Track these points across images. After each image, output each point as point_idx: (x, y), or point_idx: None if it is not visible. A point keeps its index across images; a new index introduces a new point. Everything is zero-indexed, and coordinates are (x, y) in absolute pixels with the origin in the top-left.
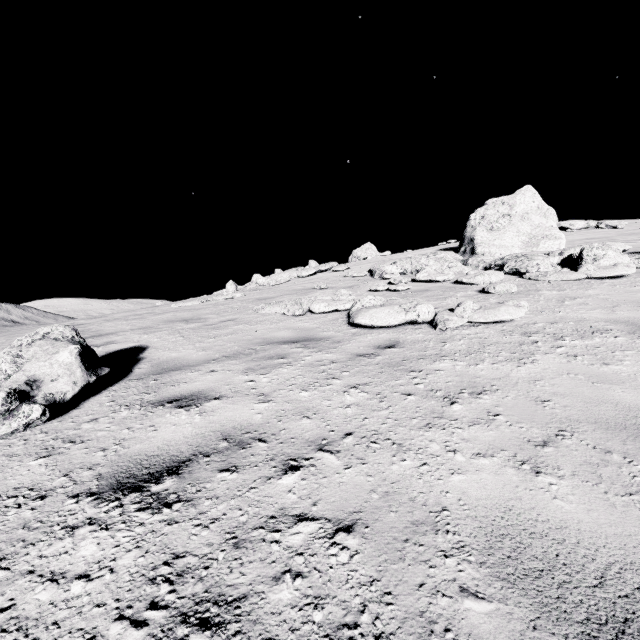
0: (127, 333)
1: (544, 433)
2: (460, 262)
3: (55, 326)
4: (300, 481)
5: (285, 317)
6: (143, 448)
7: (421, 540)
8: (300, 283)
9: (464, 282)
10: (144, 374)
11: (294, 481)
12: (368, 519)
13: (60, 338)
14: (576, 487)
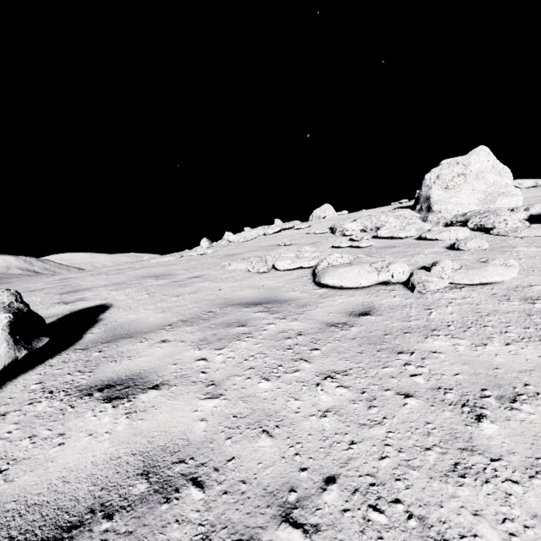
0: (100, 289)
1: None
2: (419, 219)
3: None
4: None
5: (250, 274)
6: (29, 484)
7: None
8: (266, 240)
9: (428, 238)
10: (92, 342)
11: None
12: None
13: None
14: None
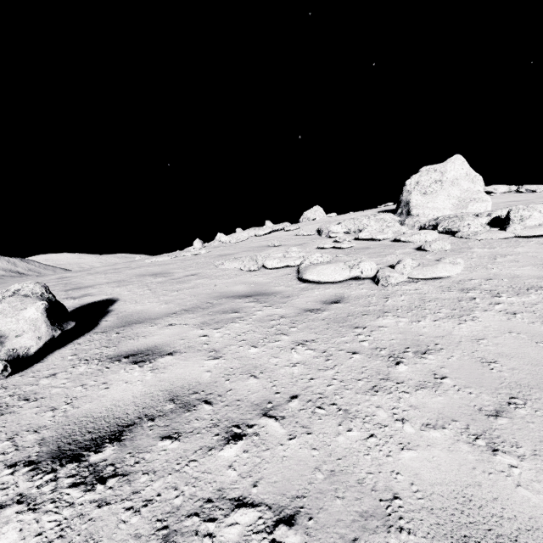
0: (103, 286)
1: (495, 400)
2: (398, 222)
3: (26, 283)
4: (242, 453)
5: (242, 272)
6: (91, 408)
7: (371, 540)
8: (257, 241)
9: (402, 240)
10: (109, 327)
11: (236, 453)
12: (312, 507)
13: (30, 294)
14: (540, 471)
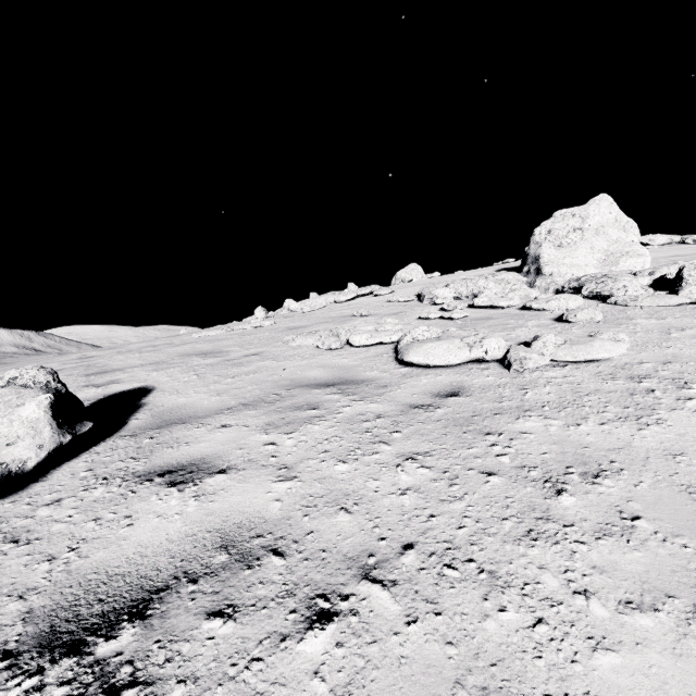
0: (135, 369)
1: None
2: (525, 284)
3: (25, 369)
4: (333, 648)
5: (319, 351)
6: (106, 559)
7: None
8: (337, 309)
9: (534, 308)
10: (140, 428)
11: (324, 648)
12: None
13: (30, 384)
14: None
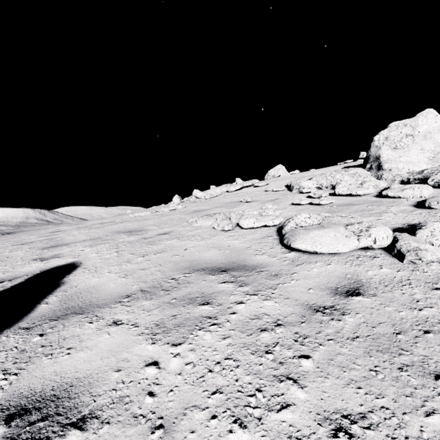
0: (77, 244)
1: None
2: (373, 177)
3: None
4: None
5: (215, 231)
6: None
7: None
8: (229, 196)
9: (390, 196)
10: (41, 317)
11: None
12: None
13: None
14: None
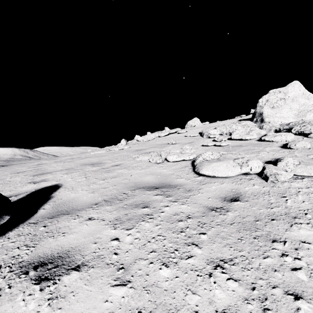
0: (57, 173)
1: None
2: (257, 127)
3: None
4: None
5: (150, 164)
6: None
7: None
8: (160, 140)
9: (266, 140)
10: (42, 217)
11: None
12: None
13: None
14: None
